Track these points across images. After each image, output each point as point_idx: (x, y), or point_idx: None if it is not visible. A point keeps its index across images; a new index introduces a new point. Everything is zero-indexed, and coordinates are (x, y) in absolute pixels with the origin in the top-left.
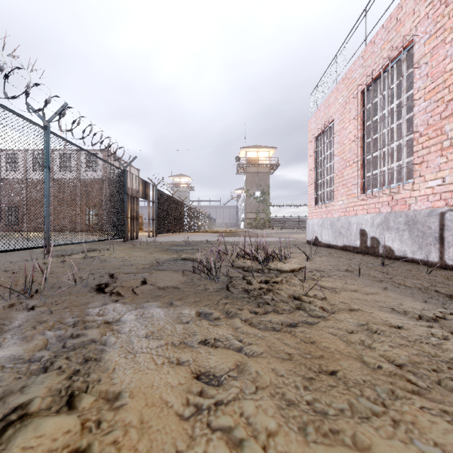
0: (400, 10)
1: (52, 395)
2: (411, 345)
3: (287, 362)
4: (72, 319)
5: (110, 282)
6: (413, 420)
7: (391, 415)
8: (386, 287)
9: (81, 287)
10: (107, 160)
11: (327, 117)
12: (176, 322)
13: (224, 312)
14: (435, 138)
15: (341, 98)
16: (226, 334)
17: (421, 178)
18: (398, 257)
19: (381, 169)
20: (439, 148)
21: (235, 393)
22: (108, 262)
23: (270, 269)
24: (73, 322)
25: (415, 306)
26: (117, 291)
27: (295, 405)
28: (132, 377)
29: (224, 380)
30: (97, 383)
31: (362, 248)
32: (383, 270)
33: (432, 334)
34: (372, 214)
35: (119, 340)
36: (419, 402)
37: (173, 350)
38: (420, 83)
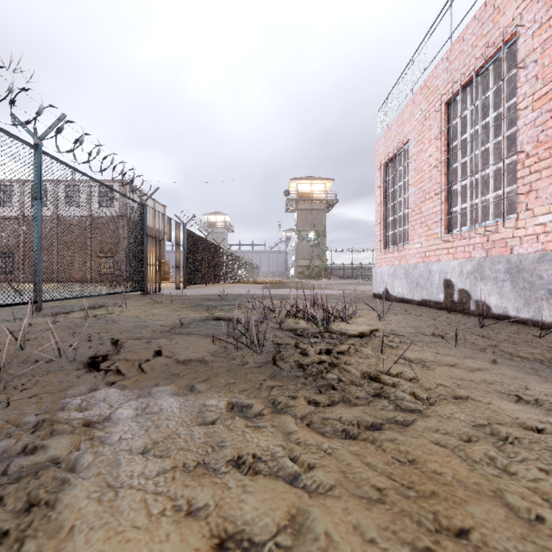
0: None
1: None
2: None
3: (377, 509)
4: (34, 418)
5: (111, 353)
6: None
7: None
8: (495, 359)
9: (67, 360)
10: (125, 193)
11: (400, 138)
12: (195, 422)
13: (269, 403)
14: (548, 159)
15: (419, 112)
16: (273, 446)
17: (528, 211)
18: (496, 316)
19: (472, 202)
20: None
21: None
22: (116, 322)
23: (331, 332)
24: (35, 423)
25: (548, 391)
26: (117, 368)
27: None
28: (99, 551)
29: None
30: None
31: (446, 304)
32: (483, 334)
33: None
34: (461, 260)
35: (98, 459)
36: None
37: (184, 481)
38: (526, 88)
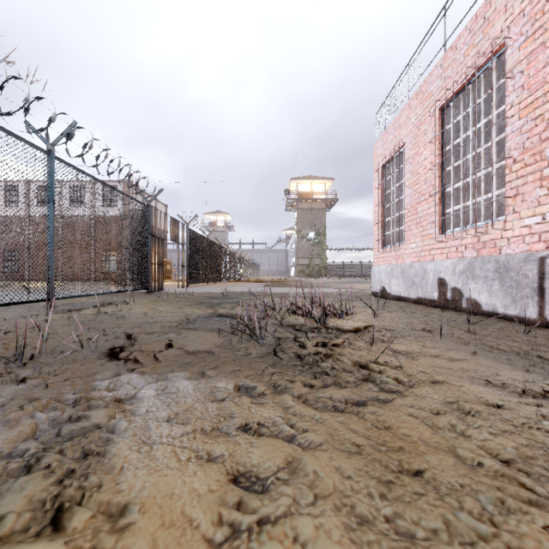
0: (489, 7)
1: (33, 509)
2: (518, 432)
3: (355, 458)
4: (73, 396)
5: (127, 345)
6: (536, 547)
7: (506, 541)
8: (476, 351)
9: (89, 351)
10: (128, 193)
11: (397, 141)
12: (208, 399)
13: (270, 385)
14: (533, 165)
15: (414, 116)
16: (274, 416)
17: (515, 214)
18: (486, 313)
19: (464, 204)
20: (538, 178)
21: (286, 505)
22: (126, 319)
23: (327, 328)
24: (74, 400)
25: (515, 376)
26: (135, 358)
27: (369, 523)
28: (145, 481)
29: (270, 484)
30: (96, 491)
31: (440, 302)
32: (470, 329)
33: (543, 416)
34: (453, 260)
35: (132, 425)
36: (541, 518)
37: (203, 439)
38: (513, 97)
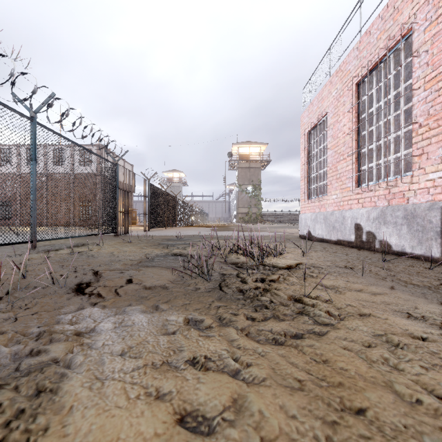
0: None
1: None
2: None
3: (298, 395)
4: (37, 329)
5: (93, 281)
6: None
7: None
8: (393, 285)
9: (59, 286)
10: (101, 155)
11: (320, 111)
12: (160, 332)
13: (216, 318)
14: (436, 128)
15: (335, 90)
16: (220, 350)
17: (421, 170)
18: (395, 253)
19: (377, 162)
20: (441, 139)
21: None
22: (95, 257)
23: (265, 265)
24: (38, 333)
25: (432, 309)
26: (98, 293)
27: None
28: (92, 423)
29: (216, 426)
30: (41, 435)
31: (357, 243)
32: (384, 266)
33: None
34: (368, 208)
35: (87, 359)
36: None
37: (153, 375)
38: (419, 72)
